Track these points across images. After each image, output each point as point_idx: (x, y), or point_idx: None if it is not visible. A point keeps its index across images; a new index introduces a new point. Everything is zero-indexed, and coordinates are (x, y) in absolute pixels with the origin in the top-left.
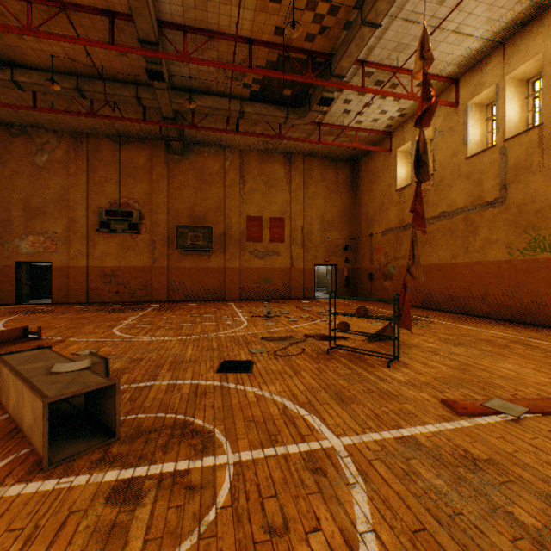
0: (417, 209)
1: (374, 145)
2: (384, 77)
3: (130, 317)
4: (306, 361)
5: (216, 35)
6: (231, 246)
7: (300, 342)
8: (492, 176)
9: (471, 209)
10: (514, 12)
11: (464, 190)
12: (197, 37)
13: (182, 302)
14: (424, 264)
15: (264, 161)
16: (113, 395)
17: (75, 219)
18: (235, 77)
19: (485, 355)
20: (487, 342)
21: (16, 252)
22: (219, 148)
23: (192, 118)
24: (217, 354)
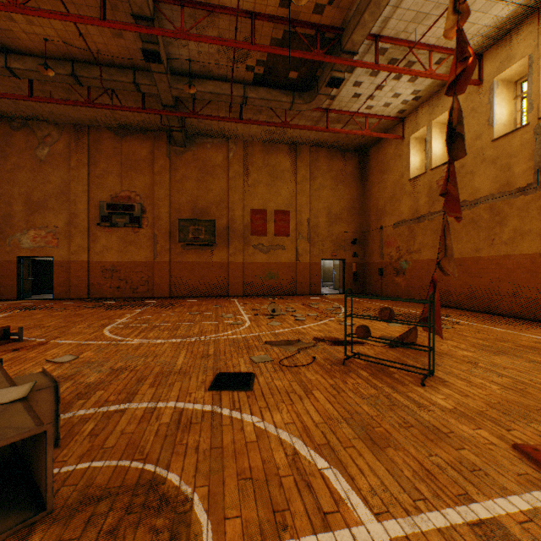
0: (450, 192)
1: (384, 133)
2: (399, 53)
3: (126, 314)
4: (318, 374)
5: (216, 9)
6: (234, 240)
7: (310, 347)
8: (523, 159)
9: (498, 197)
10: None
11: (489, 176)
12: (196, 12)
13: (185, 298)
14: None
15: (269, 152)
16: (43, 447)
17: (76, 213)
18: (237, 59)
19: (539, 368)
20: (533, 349)
21: (18, 247)
22: (222, 139)
23: (193, 105)
24: (212, 363)
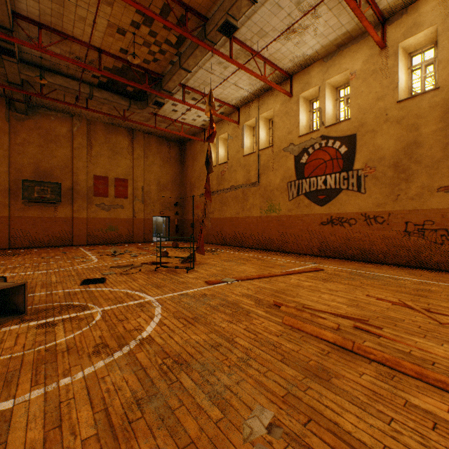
0: (207, 188)
1: (195, 135)
2: (198, 96)
3: None
4: (141, 275)
5: (70, 38)
6: (79, 199)
7: (139, 267)
8: (254, 169)
9: (245, 186)
10: (261, 84)
11: (242, 174)
12: (52, 33)
13: (27, 248)
14: (223, 217)
15: (110, 132)
16: (22, 291)
17: None
18: (86, 69)
19: (238, 264)
20: (243, 259)
21: None
22: (66, 114)
23: (41, 88)
24: (78, 277)
